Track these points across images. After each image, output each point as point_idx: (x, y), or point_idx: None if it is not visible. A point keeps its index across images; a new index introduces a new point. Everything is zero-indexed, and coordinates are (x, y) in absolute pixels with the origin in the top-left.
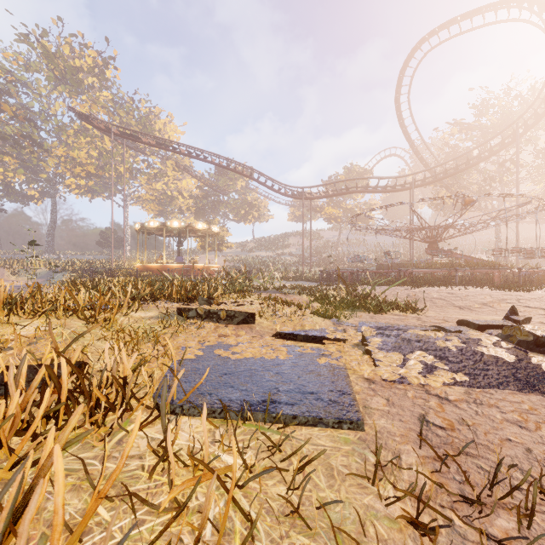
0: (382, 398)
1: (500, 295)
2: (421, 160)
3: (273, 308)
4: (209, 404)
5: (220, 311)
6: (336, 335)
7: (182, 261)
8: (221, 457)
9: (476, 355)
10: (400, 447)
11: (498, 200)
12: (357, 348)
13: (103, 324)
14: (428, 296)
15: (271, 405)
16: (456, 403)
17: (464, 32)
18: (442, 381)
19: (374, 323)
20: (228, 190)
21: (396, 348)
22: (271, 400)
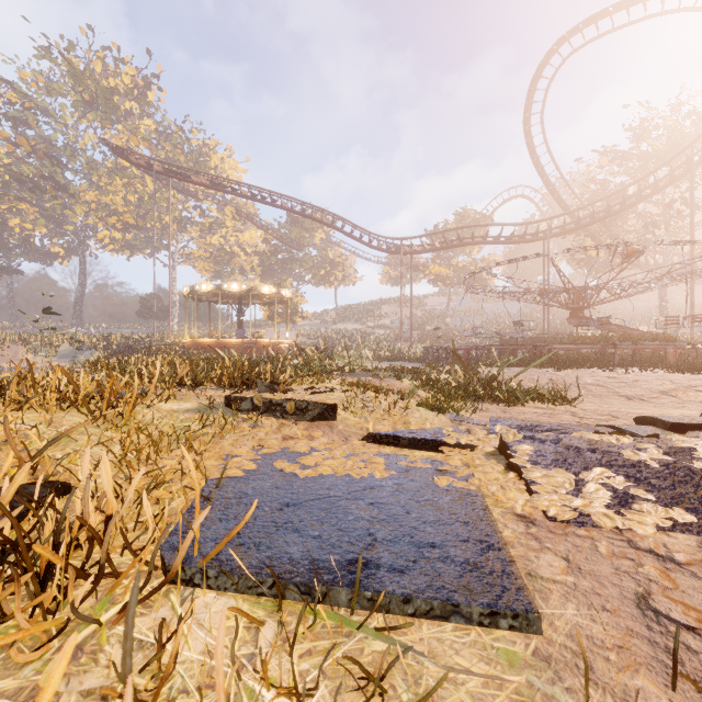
0: (556, 555)
1: (685, 380)
2: (559, 201)
3: (363, 398)
4: (254, 568)
5: (286, 401)
6: (460, 439)
7: (244, 335)
8: (264, 700)
9: (695, 475)
10: (625, 680)
11: (663, 254)
12: (494, 460)
13: (111, 420)
14: (580, 382)
15: (362, 572)
16: (692, 568)
17: (618, 28)
18: (653, 524)
19: (513, 420)
20: (304, 244)
21: (559, 462)
22: (362, 560)
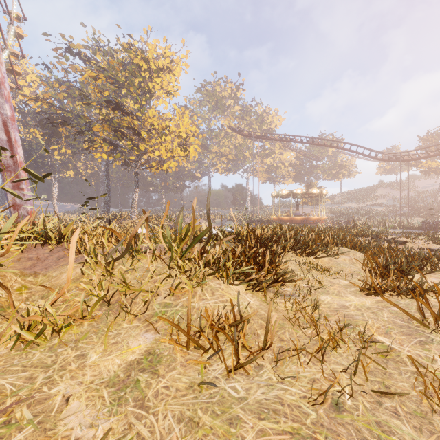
0: None
1: None
2: None
3: (412, 240)
4: None
5: (390, 240)
6: None
7: (300, 214)
8: None
9: None
10: None
11: None
12: None
13: None
14: None
15: None
16: None
17: None
18: None
19: None
20: (322, 157)
21: None
22: None
